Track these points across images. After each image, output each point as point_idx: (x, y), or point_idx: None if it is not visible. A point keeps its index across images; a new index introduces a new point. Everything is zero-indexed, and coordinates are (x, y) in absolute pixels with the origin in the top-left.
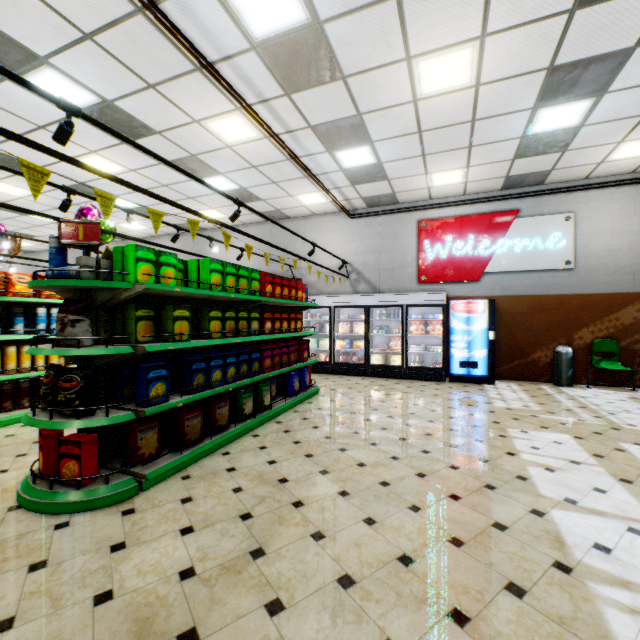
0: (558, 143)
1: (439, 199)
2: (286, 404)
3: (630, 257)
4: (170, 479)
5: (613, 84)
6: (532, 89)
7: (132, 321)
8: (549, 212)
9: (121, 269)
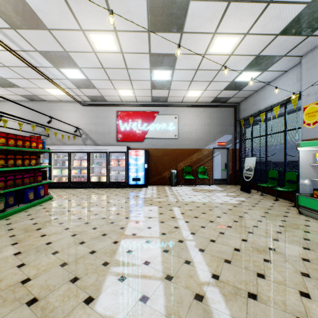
0: (166, 86)
1: (126, 102)
2: (19, 208)
3: (195, 135)
4: None
5: (176, 66)
6: (146, 60)
7: None
8: (169, 114)
9: None
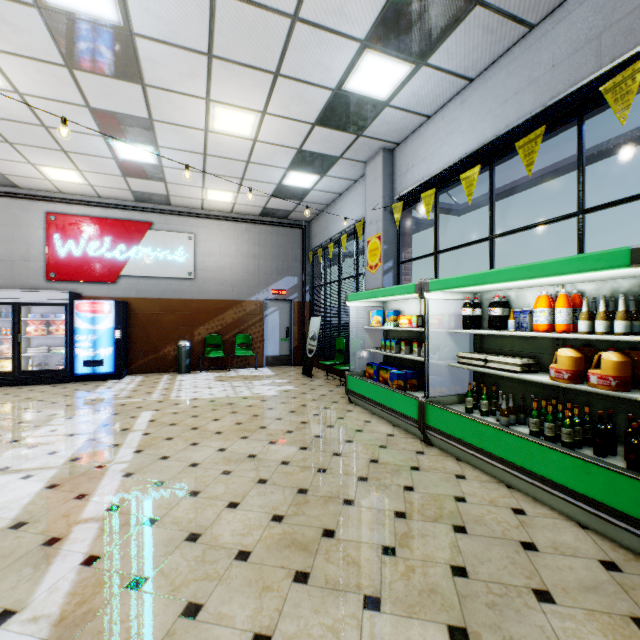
0: (155, 174)
1: (73, 195)
2: None
3: (231, 274)
4: None
5: (159, 142)
6: (88, 119)
7: None
8: (177, 230)
9: None
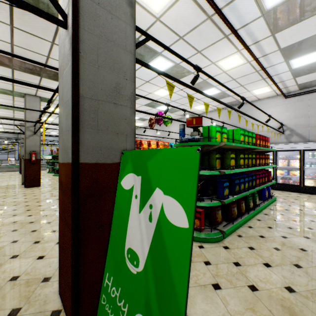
0: None
1: None
2: (264, 204)
3: None
4: (232, 235)
5: None
6: None
7: (213, 159)
8: None
9: (207, 136)
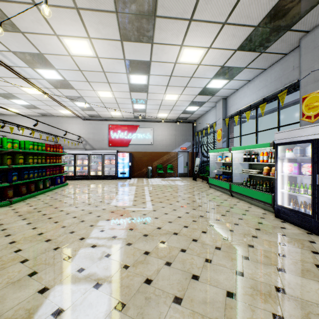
0: (143, 111)
1: (116, 118)
2: (55, 187)
3: (165, 142)
4: (19, 202)
5: (147, 103)
6: (129, 101)
7: (6, 159)
8: (147, 127)
9: (1, 144)
